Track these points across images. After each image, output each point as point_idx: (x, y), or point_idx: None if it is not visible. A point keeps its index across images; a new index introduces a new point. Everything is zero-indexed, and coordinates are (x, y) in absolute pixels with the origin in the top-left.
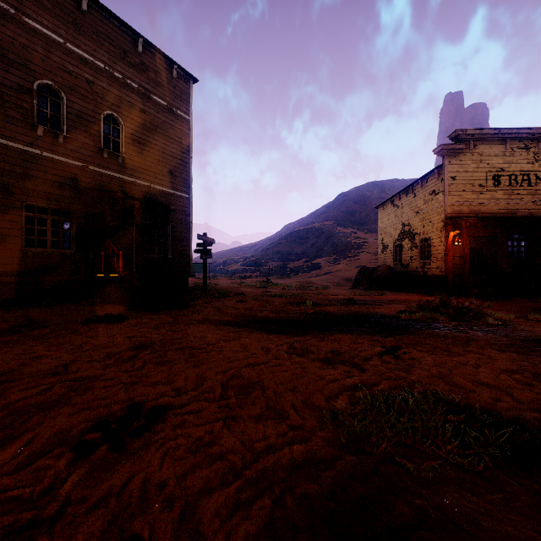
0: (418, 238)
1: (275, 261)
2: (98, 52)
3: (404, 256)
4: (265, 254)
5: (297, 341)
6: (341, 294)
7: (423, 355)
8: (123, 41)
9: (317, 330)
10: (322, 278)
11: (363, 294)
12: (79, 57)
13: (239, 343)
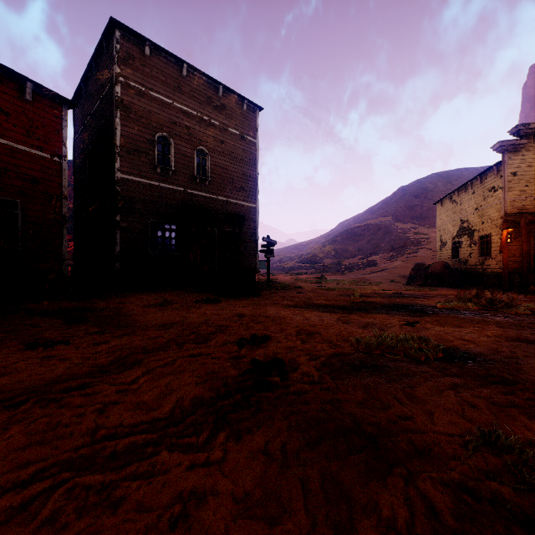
0: (477, 235)
1: (329, 258)
2: (193, 104)
3: (463, 253)
4: (320, 251)
5: (343, 317)
6: (392, 289)
7: (434, 326)
8: (209, 91)
9: (360, 312)
10: (377, 275)
11: (414, 289)
12: (181, 110)
13: (303, 316)
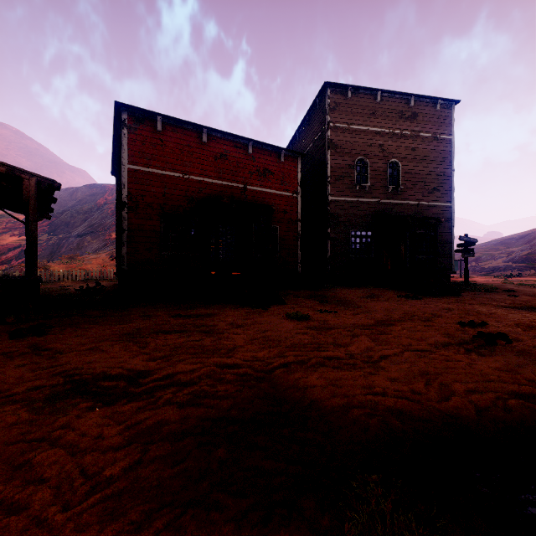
0: None
1: None
2: (385, 123)
3: None
4: None
5: None
6: None
7: None
8: (400, 106)
9: None
10: None
11: None
12: (375, 133)
13: (520, 315)
